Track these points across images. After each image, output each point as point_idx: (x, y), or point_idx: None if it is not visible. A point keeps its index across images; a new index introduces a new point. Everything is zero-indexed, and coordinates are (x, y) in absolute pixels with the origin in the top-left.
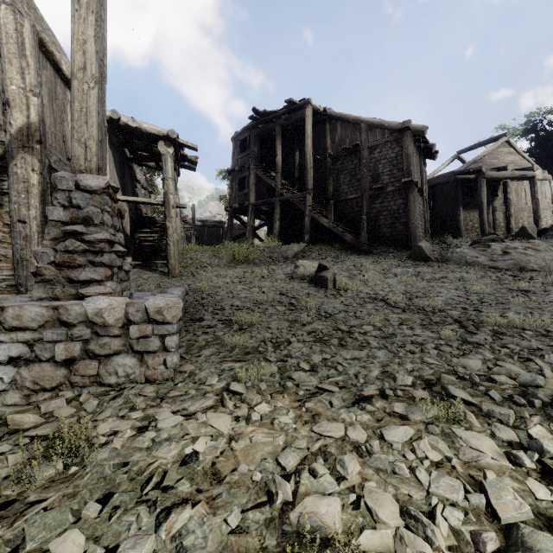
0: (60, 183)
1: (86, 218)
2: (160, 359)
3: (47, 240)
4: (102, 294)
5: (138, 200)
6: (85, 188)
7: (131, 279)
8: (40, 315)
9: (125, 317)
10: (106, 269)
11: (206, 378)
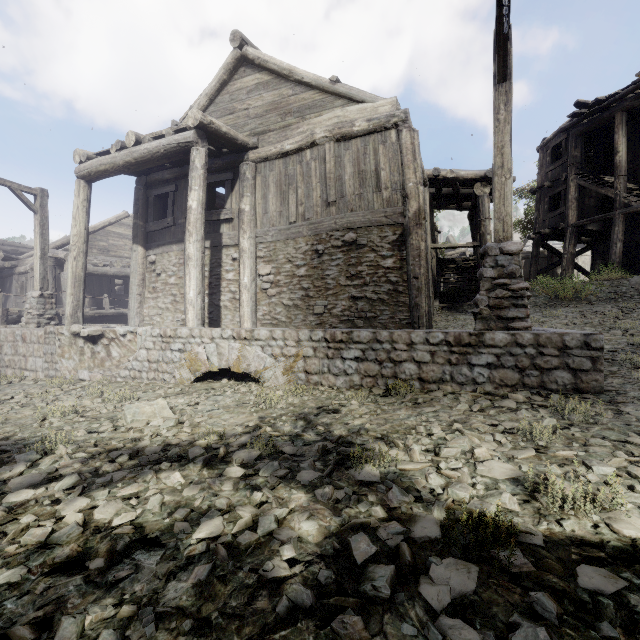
0: (490, 251)
1: (510, 273)
2: (591, 377)
3: (482, 291)
4: (525, 327)
5: (454, 246)
6: (507, 252)
7: (449, 320)
8: (504, 339)
9: (563, 343)
10: (526, 309)
11: (638, 397)
